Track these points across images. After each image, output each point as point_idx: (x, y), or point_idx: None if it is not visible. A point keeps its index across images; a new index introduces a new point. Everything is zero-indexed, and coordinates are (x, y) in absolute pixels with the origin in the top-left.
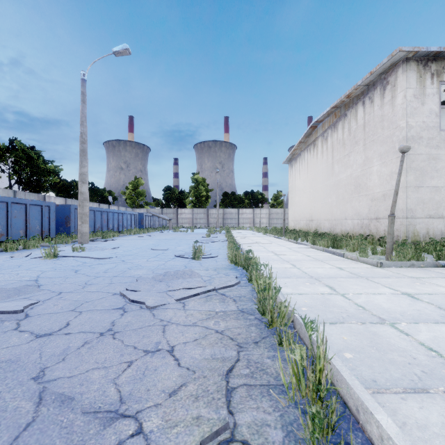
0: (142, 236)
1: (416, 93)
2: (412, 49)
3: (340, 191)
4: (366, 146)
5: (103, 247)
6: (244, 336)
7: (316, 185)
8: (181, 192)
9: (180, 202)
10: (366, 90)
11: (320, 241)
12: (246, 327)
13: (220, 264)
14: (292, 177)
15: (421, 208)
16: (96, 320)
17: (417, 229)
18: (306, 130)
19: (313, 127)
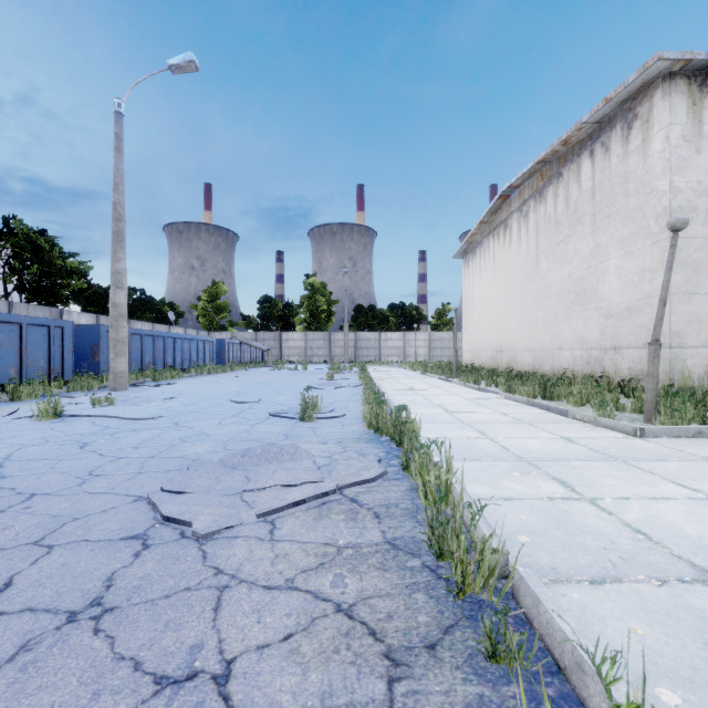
0: (221, 376)
1: (686, 133)
2: (681, 55)
3: (550, 302)
4: (596, 225)
5: (148, 398)
6: (401, 626)
7: (509, 292)
8: (287, 305)
9: (285, 322)
10: (596, 130)
11: (522, 387)
12: (405, 593)
13: (348, 431)
14: (468, 280)
15: (695, 330)
16: (75, 573)
17: (688, 366)
18: (493, 202)
19: (503, 197)
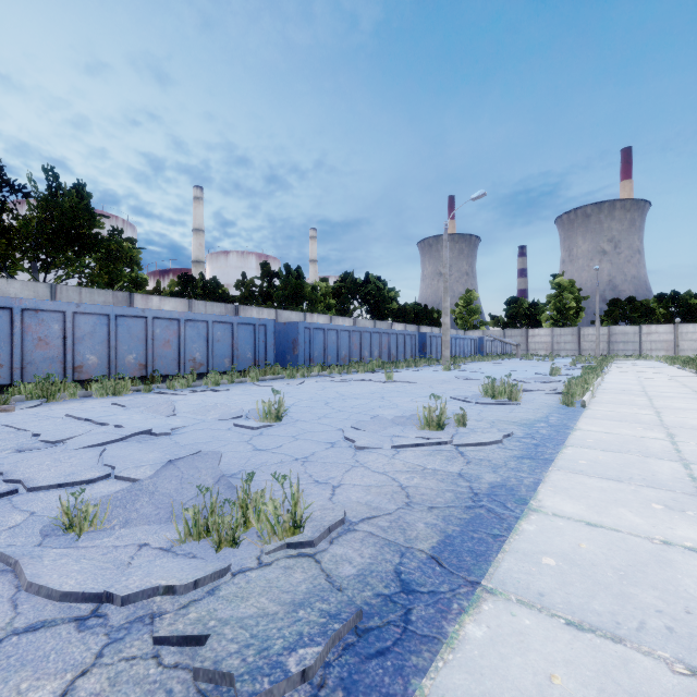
0: (490, 362)
1: None
2: None
3: None
4: None
5: (470, 368)
6: None
7: None
8: (532, 304)
9: (531, 319)
10: None
11: None
12: None
13: None
14: None
15: None
16: None
17: None
18: None
19: None
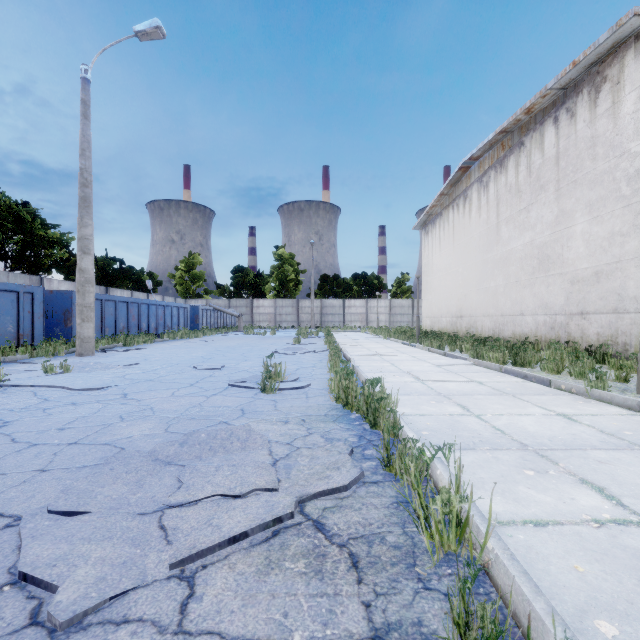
0: (192, 341)
1: None
2: None
3: (511, 269)
4: (560, 192)
5: (108, 364)
6: None
7: (469, 260)
8: (258, 274)
9: (257, 290)
10: (560, 97)
11: (491, 353)
12: None
13: (313, 405)
14: (427, 250)
15: None
16: None
17: None
18: (453, 174)
19: (463, 169)
